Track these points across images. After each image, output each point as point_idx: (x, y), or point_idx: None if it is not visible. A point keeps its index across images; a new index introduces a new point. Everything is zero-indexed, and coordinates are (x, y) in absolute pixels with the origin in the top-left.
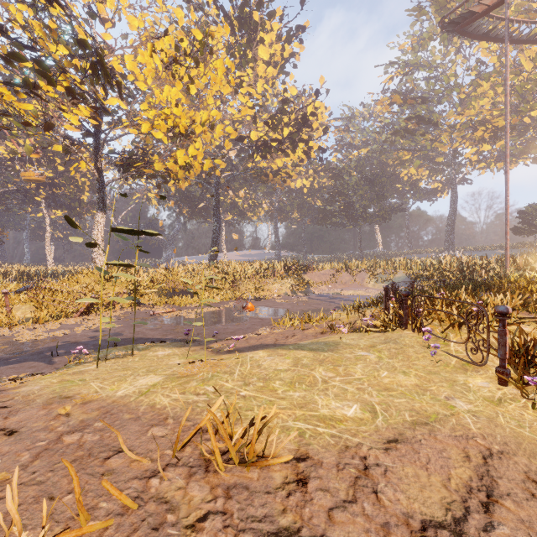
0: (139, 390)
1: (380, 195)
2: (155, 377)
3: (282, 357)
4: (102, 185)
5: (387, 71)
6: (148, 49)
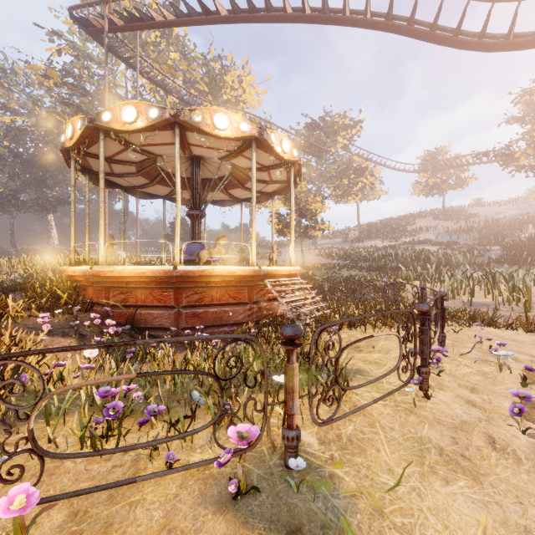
0: None
1: (41, 180)
2: None
3: None
4: None
5: (53, 40)
6: None
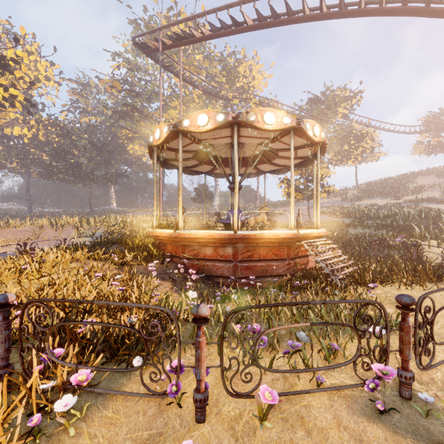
0: None
1: (108, 161)
2: None
3: None
4: None
5: (115, 59)
6: None
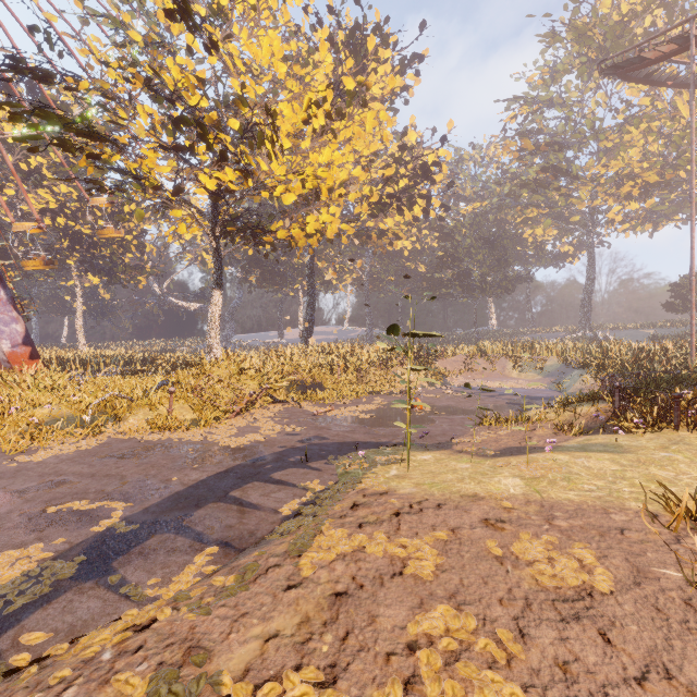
0: (526, 489)
1: (502, 260)
2: (511, 479)
3: (593, 459)
4: (220, 256)
5: (509, 107)
6: (305, 104)
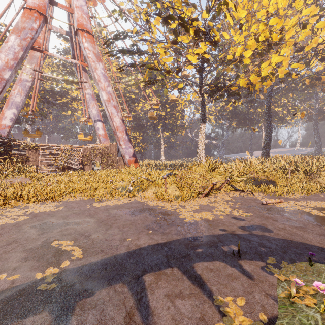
0: None
1: None
2: None
3: None
4: (204, 105)
5: None
6: None
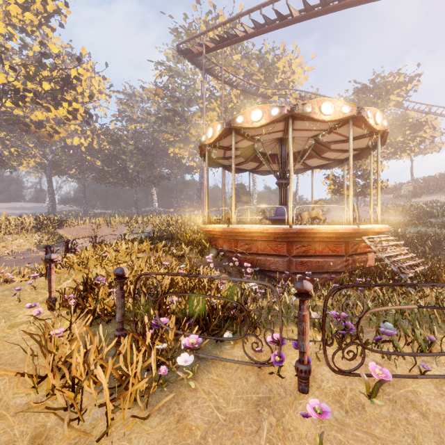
0: None
1: (151, 164)
2: None
3: None
4: None
5: (157, 68)
6: None
